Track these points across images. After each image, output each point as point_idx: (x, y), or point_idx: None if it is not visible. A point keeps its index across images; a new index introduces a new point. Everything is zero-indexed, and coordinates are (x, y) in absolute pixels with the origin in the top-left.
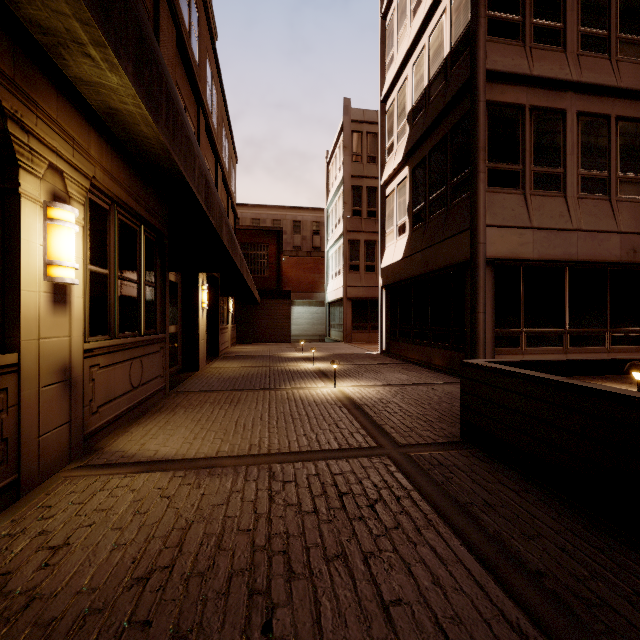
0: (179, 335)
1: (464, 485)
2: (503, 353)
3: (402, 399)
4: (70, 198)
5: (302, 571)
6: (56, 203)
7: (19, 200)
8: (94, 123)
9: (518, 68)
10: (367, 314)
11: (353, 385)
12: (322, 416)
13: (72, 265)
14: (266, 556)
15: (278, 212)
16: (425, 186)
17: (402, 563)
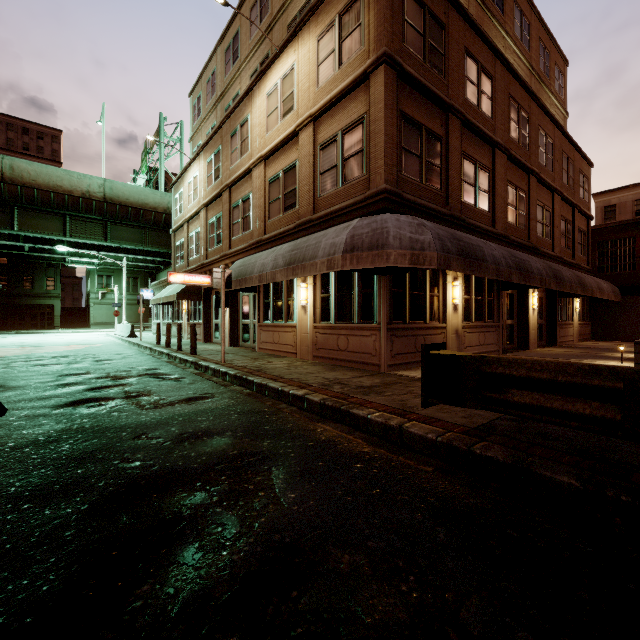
0: (514, 326)
1: None
2: None
3: None
4: (458, 276)
5: None
6: (454, 281)
7: (446, 283)
8: None
9: None
10: None
11: None
12: None
13: (458, 298)
14: None
15: None
16: None
17: None
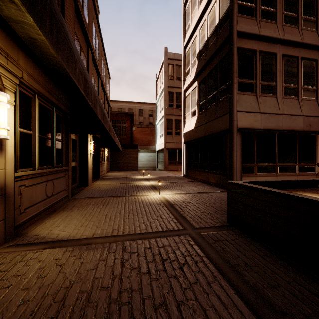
0: (77, 167)
1: (232, 252)
2: (246, 176)
3: (195, 201)
4: (5, 88)
5: (139, 317)
6: None
7: None
8: (22, 46)
9: (253, 31)
10: (176, 156)
11: (169, 193)
12: (153, 211)
13: (5, 127)
14: (117, 306)
15: (131, 105)
16: (206, 91)
17: (201, 308)
